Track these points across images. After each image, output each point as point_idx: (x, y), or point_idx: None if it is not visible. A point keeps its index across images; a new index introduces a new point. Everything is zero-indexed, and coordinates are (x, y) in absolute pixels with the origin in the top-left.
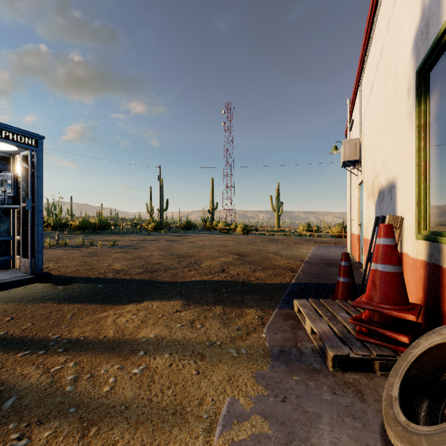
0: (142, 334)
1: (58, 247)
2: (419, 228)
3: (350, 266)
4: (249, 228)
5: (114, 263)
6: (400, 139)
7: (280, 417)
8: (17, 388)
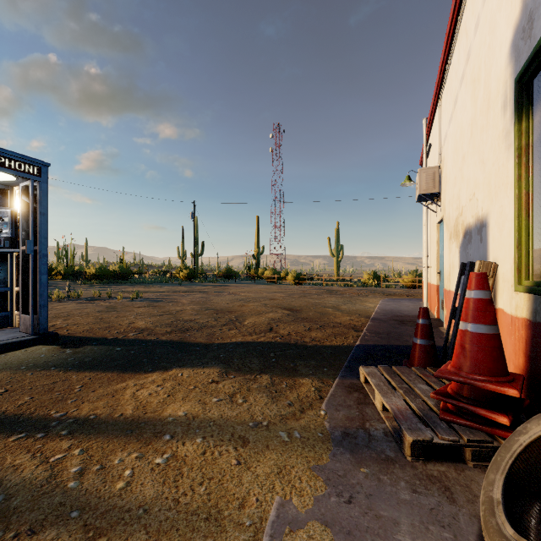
0: (168, 412)
1: (69, 299)
2: (519, 278)
3: (430, 325)
4: (303, 277)
5: (137, 319)
6: (493, 166)
7: (345, 525)
8: (4, 484)
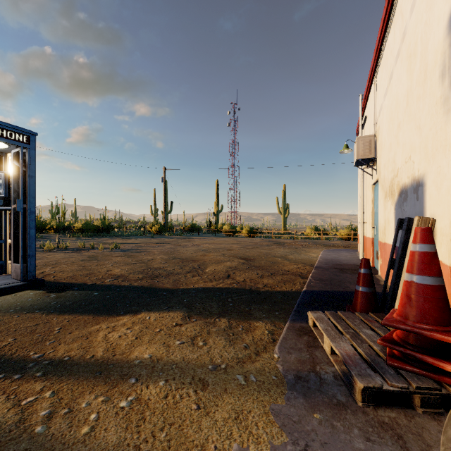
0: (135, 354)
1: (59, 250)
2: None
3: (371, 274)
4: (255, 231)
5: (114, 267)
6: (430, 130)
7: None
8: None
